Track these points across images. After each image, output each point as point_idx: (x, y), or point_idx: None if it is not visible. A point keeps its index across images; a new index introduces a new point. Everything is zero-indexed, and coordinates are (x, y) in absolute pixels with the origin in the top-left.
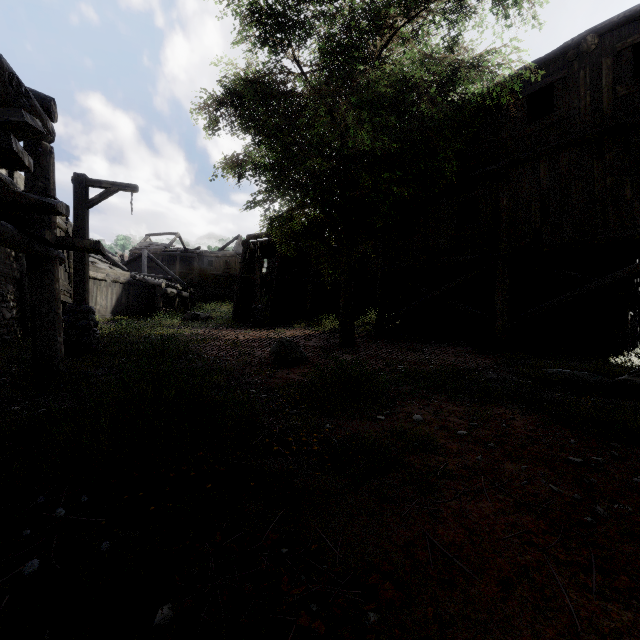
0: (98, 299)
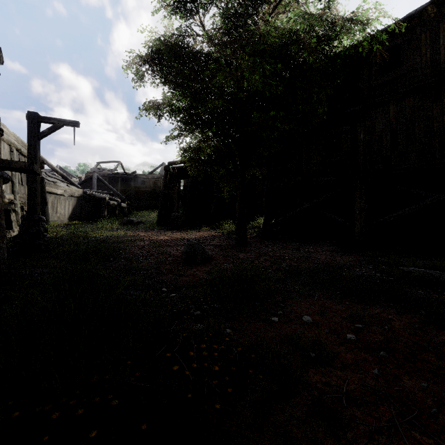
0: (58, 209)
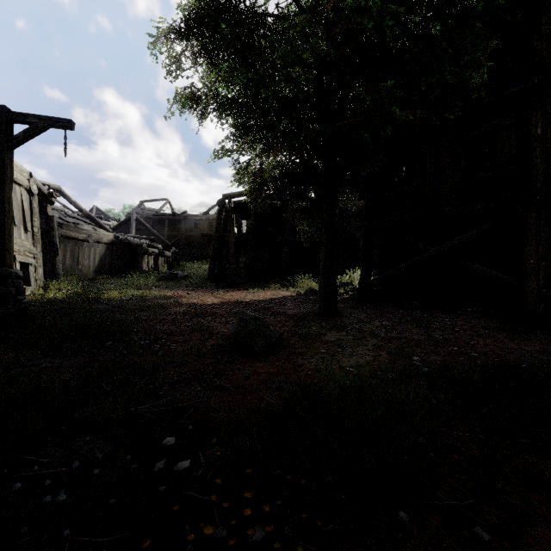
0: (80, 259)
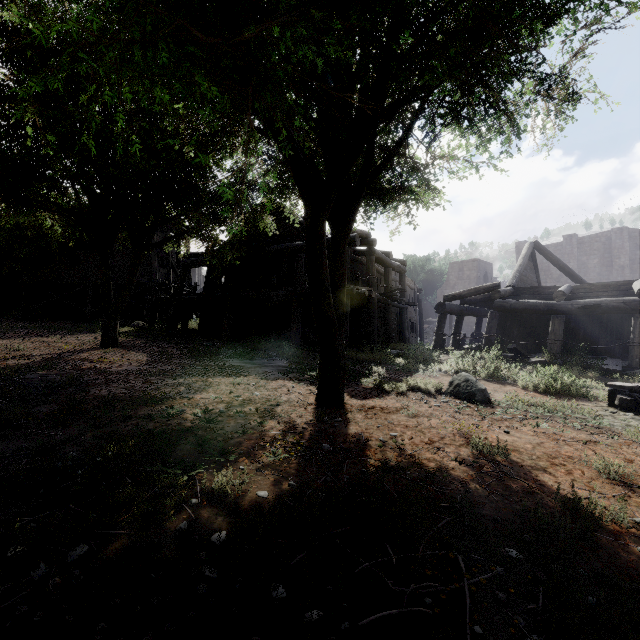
0: None
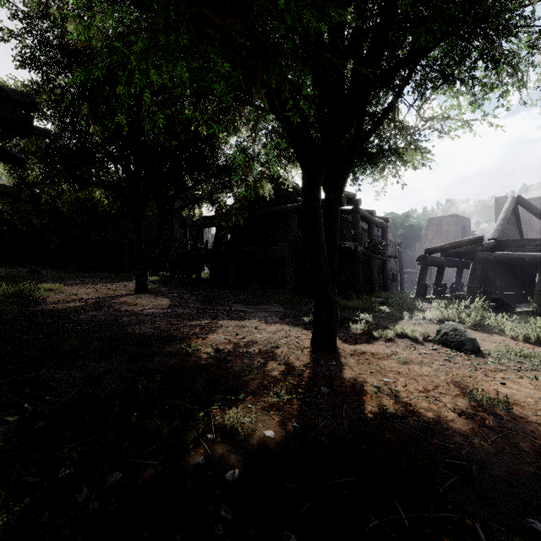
0: None
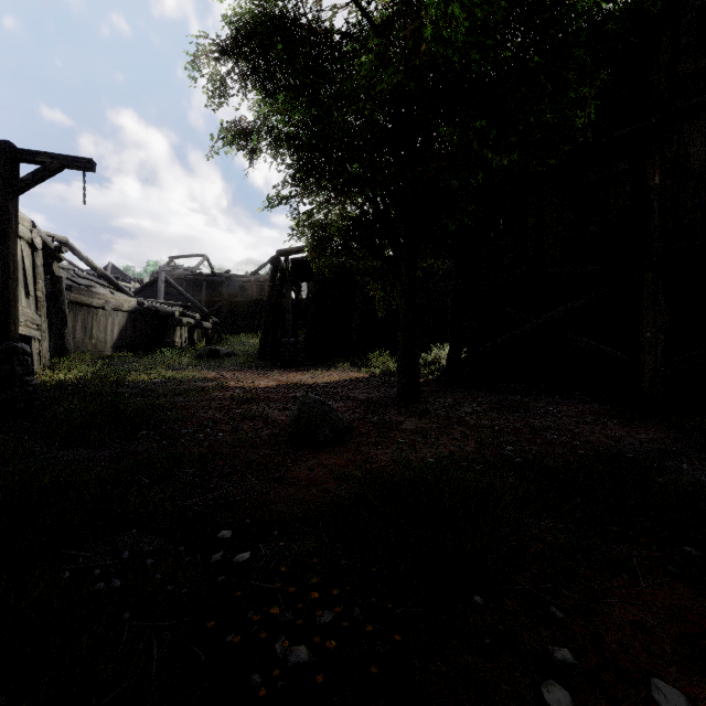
0: (94, 331)
